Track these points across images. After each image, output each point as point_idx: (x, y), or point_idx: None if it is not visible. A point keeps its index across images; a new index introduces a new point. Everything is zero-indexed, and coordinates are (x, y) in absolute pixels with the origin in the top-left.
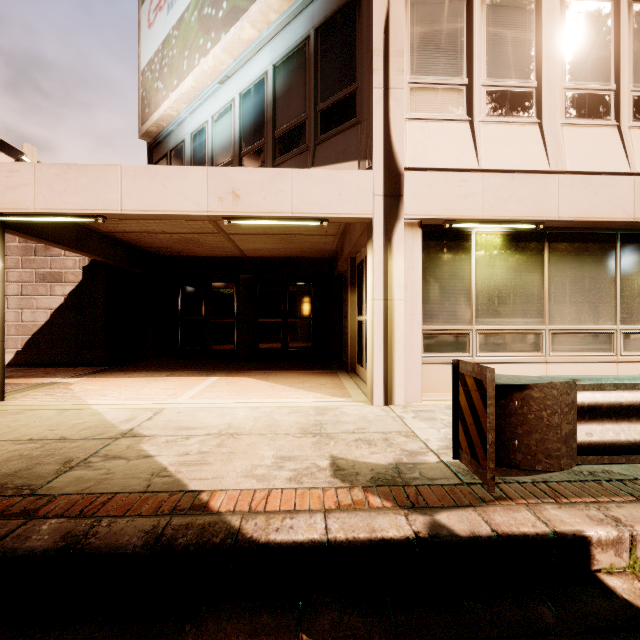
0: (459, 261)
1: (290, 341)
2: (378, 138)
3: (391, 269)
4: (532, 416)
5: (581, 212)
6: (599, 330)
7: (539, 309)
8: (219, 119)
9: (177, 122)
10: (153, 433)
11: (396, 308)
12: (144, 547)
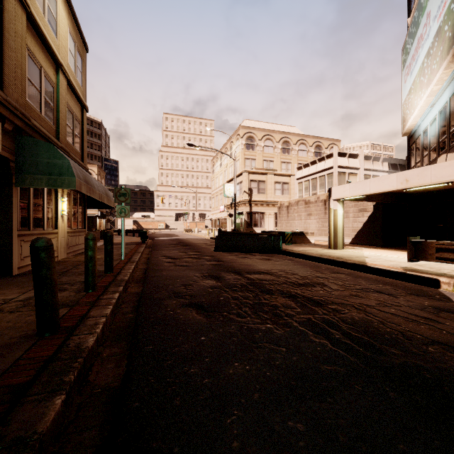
0: None
1: None
2: None
3: None
4: (422, 248)
5: None
6: None
7: None
8: (431, 124)
9: (417, 126)
10: (371, 258)
11: None
12: (351, 263)
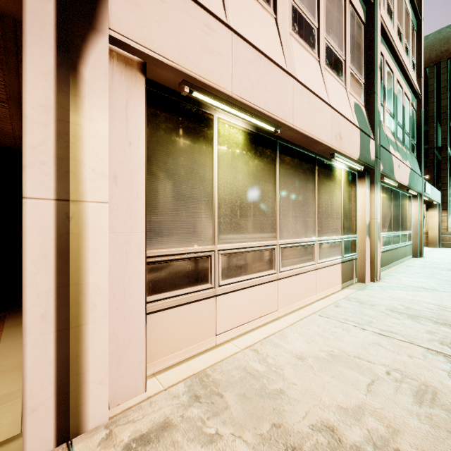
0: (199, 153)
1: None
2: None
3: (77, 132)
4: None
5: (306, 126)
6: (308, 242)
7: (273, 223)
8: None
9: None
10: None
11: (90, 219)
12: None
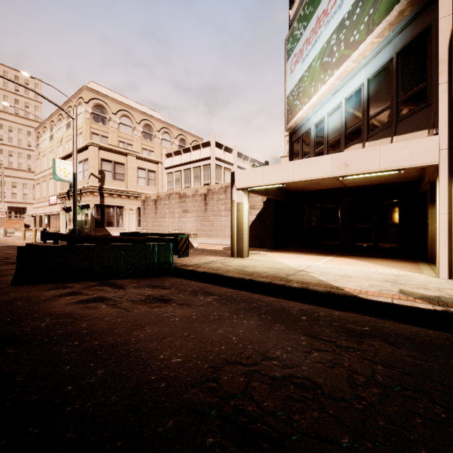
0: None
1: (380, 241)
2: (443, 114)
3: None
4: None
5: None
6: None
7: None
8: (332, 114)
9: (306, 119)
10: (312, 272)
11: None
12: (325, 292)
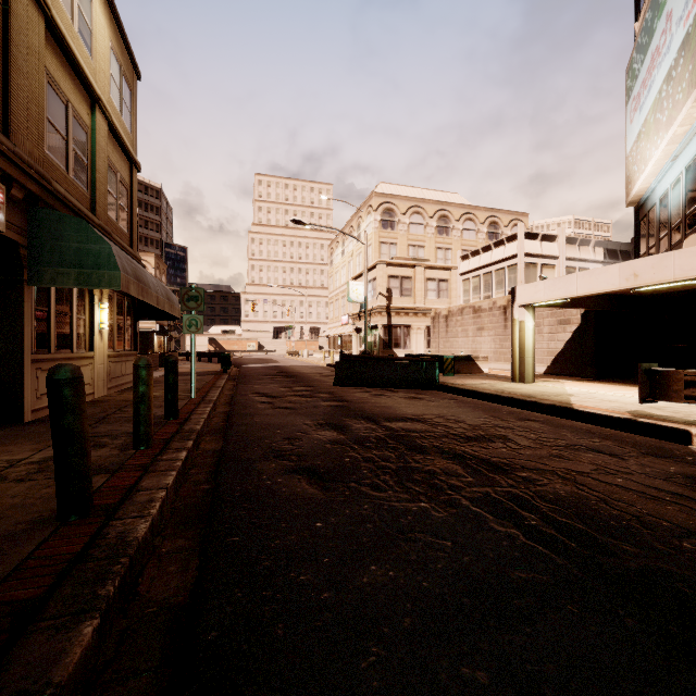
0: None
1: None
2: None
3: None
4: (662, 382)
5: None
6: None
7: None
8: (673, 187)
9: (649, 191)
10: (578, 396)
11: None
12: (548, 404)
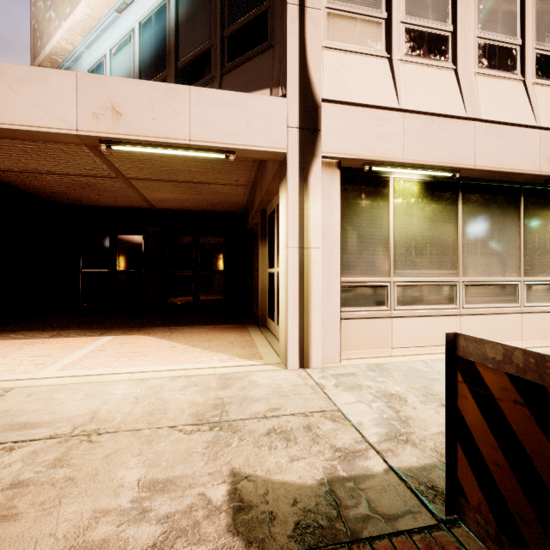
0: (377, 208)
1: (201, 294)
2: (293, 61)
3: (307, 213)
4: None
5: (495, 162)
6: (506, 282)
7: (453, 260)
8: (118, 52)
9: (73, 57)
10: None
11: (313, 257)
12: None
